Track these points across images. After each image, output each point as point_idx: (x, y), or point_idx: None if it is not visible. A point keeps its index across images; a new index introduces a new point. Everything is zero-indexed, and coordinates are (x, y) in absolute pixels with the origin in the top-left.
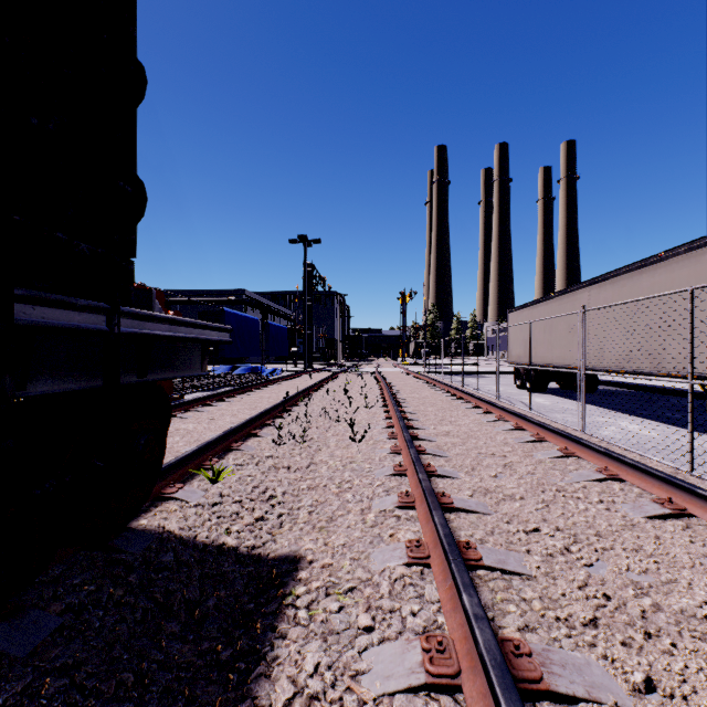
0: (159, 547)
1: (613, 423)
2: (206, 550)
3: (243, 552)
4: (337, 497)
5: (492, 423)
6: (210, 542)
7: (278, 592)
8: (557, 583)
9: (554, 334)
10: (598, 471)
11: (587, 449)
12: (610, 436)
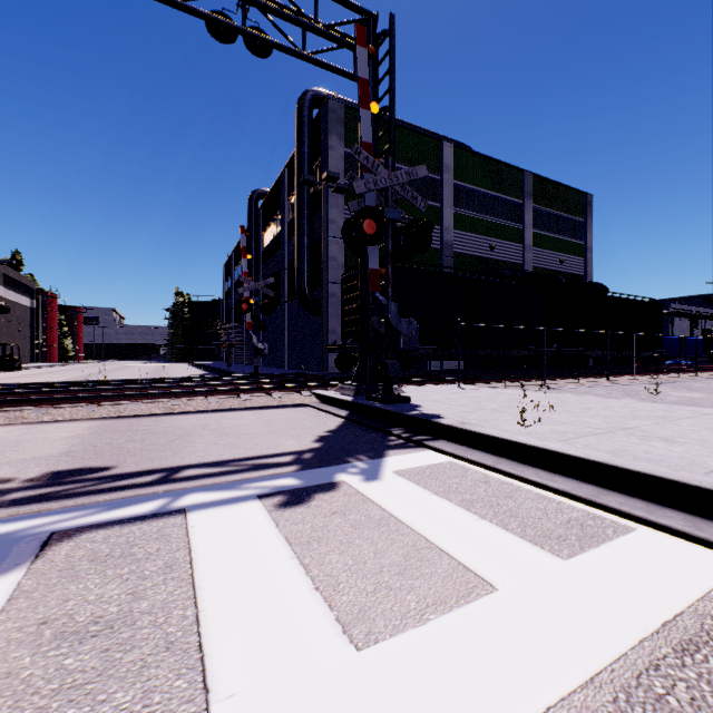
0: None
1: None
2: None
3: None
4: None
5: None
6: None
7: None
8: None
9: None
10: None
11: None
12: None
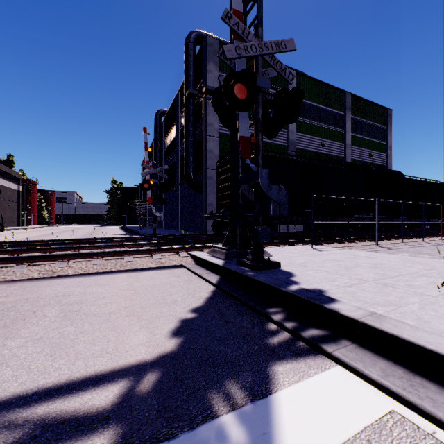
0: None
1: None
2: None
3: None
4: None
5: None
6: None
7: None
8: None
9: None
10: None
11: None
12: None
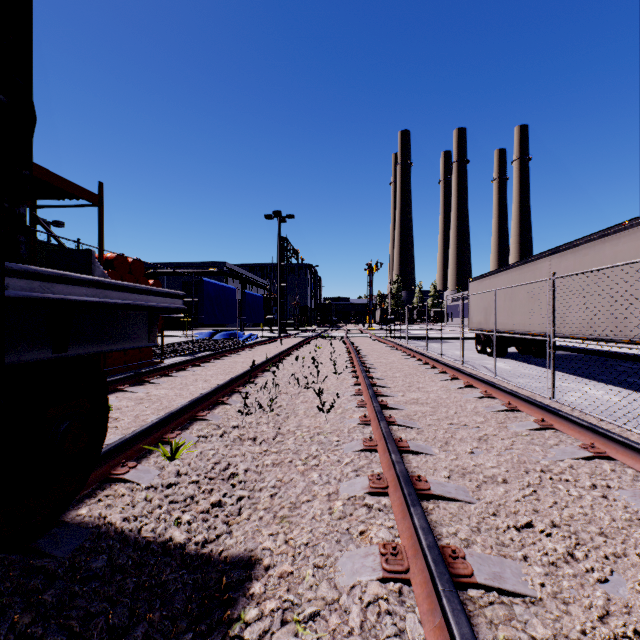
0: (92, 547)
1: (576, 388)
2: (147, 550)
3: (191, 552)
4: (302, 477)
5: (460, 390)
6: (154, 539)
7: (224, 615)
8: (571, 612)
9: (514, 301)
10: (582, 447)
11: (566, 421)
12: (576, 402)
